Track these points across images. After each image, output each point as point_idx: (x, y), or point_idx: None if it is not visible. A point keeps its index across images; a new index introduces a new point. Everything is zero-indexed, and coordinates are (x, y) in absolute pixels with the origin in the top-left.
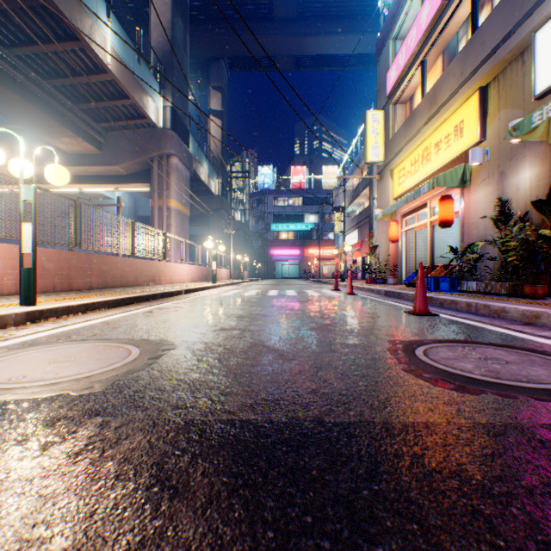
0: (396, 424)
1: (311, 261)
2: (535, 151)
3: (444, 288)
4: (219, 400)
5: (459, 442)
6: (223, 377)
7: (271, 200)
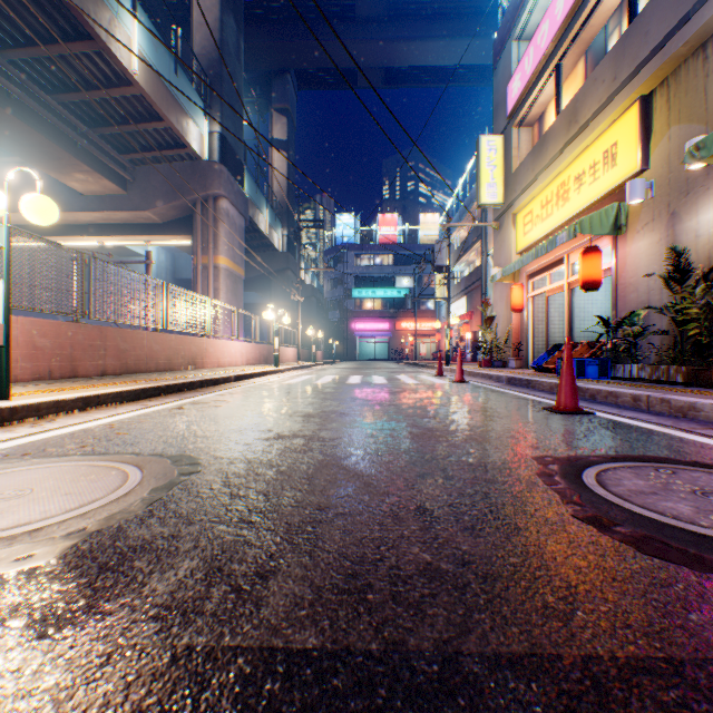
0: (610, 667)
1: (404, 337)
2: None
3: (592, 374)
4: (251, 592)
5: None
6: (267, 533)
7: (352, 258)
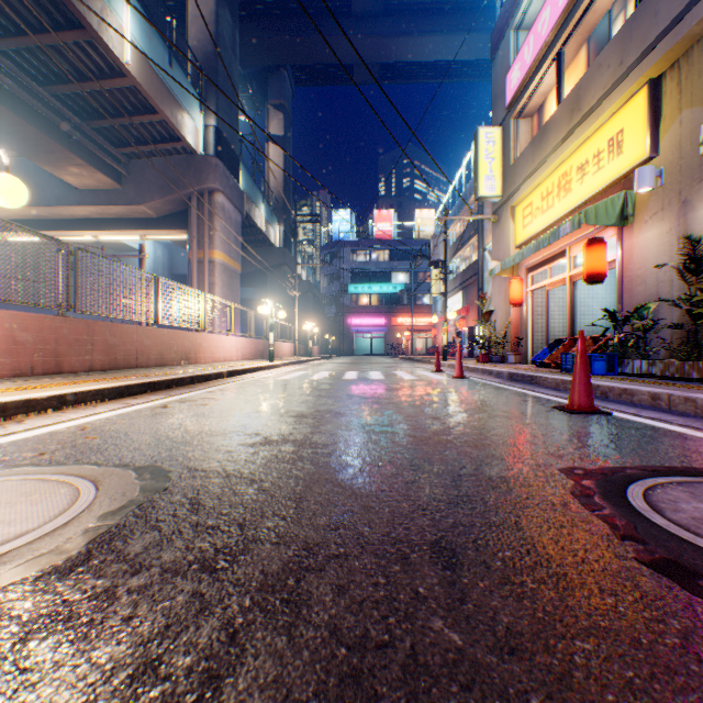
0: None
1: (400, 333)
2: None
3: (599, 370)
4: None
5: None
6: (233, 591)
7: (349, 253)
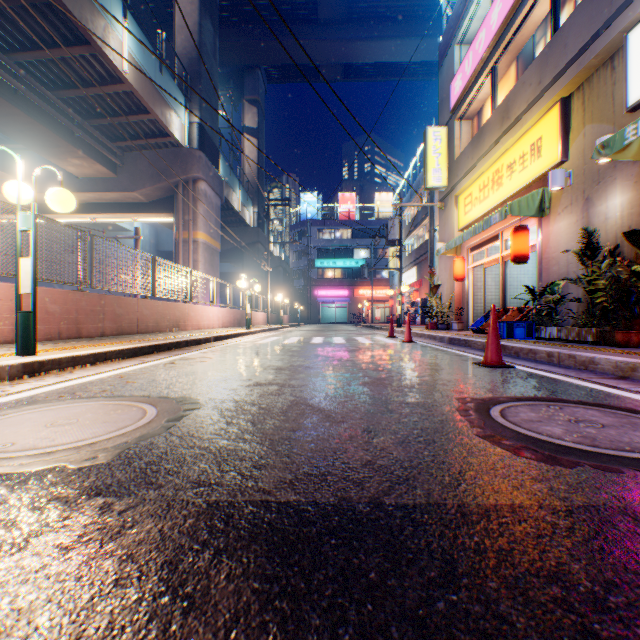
0: (474, 508)
1: (361, 303)
2: (627, 173)
3: (519, 335)
4: (251, 475)
5: (556, 532)
6: (257, 445)
7: (315, 232)
